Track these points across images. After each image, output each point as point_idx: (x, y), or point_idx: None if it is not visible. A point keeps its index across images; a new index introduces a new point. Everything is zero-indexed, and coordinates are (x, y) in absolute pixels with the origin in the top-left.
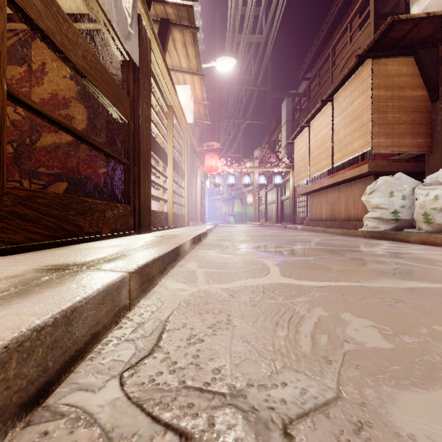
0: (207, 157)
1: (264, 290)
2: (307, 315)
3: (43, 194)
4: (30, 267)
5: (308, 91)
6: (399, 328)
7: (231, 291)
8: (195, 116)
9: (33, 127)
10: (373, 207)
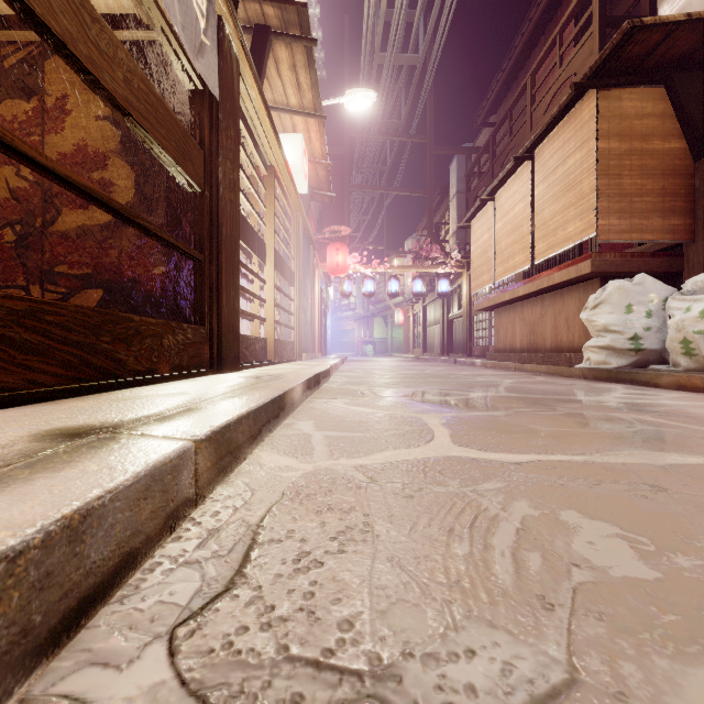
0: (330, 250)
1: (427, 469)
2: (502, 514)
3: (57, 307)
4: (24, 432)
5: (492, 144)
6: (665, 539)
7: (369, 471)
8: (310, 184)
9: (47, 199)
10: (599, 330)
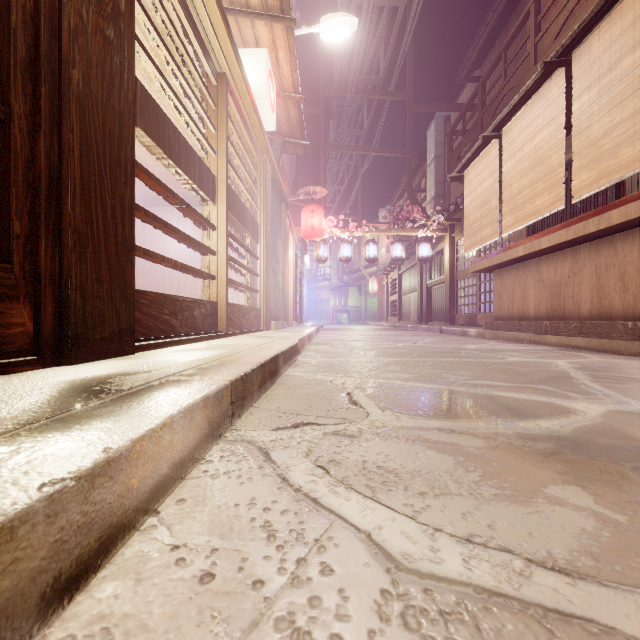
0: (305, 213)
1: None
2: None
3: None
4: None
5: (481, 93)
6: None
7: None
8: (281, 129)
9: None
10: None
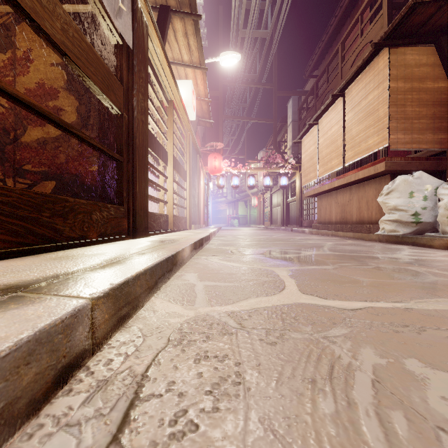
0: (210, 158)
1: (283, 315)
2: (355, 363)
3: (5, 190)
4: None
5: (315, 89)
6: None
7: (239, 317)
8: (197, 114)
9: (17, 120)
10: (390, 209)
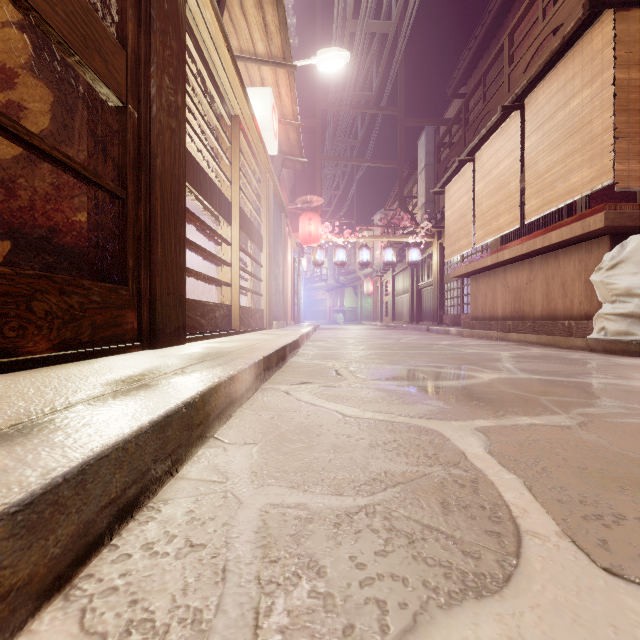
0: (303, 220)
1: None
2: None
3: None
4: None
5: (464, 112)
6: None
7: None
8: (282, 148)
9: None
10: (618, 294)
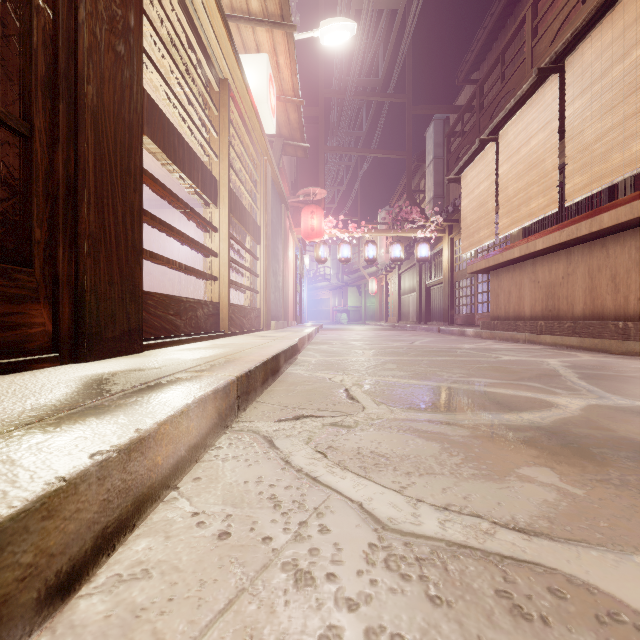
0: (305, 214)
1: None
2: None
3: None
4: None
5: (479, 96)
6: None
7: None
8: (281, 132)
9: None
10: None
